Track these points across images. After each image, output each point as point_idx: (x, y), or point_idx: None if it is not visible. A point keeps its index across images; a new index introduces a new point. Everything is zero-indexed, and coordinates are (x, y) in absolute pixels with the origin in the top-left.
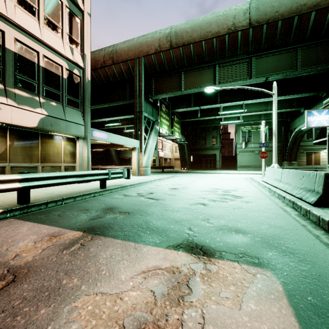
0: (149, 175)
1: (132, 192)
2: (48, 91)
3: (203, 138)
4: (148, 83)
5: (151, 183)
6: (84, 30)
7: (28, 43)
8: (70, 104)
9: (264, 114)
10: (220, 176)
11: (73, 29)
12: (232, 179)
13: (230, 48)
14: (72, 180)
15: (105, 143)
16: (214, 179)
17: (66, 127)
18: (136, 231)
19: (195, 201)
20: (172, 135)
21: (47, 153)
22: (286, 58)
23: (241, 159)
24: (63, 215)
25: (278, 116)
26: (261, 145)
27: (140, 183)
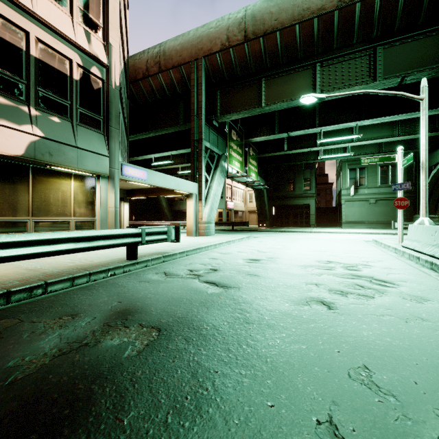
0: (213, 235)
1: (180, 267)
2: (46, 99)
3: (291, 181)
4: (211, 98)
5: (216, 248)
6: (108, 5)
7: (8, 16)
8: (85, 122)
9: (385, 144)
10: (321, 237)
11: (91, 2)
12: (344, 243)
13: (340, 32)
14: (67, 248)
15: (148, 188)
16: (314, 242)
17: (77, 159)
18: (159, 430)
19: (301, 292)
20: (247, 175)
21: (45, 200)
22: (437, 43)
23: (349, 212)
24: (10, 332)
25: (407, 147)
26: (396, 186)
27: (197, 248)
